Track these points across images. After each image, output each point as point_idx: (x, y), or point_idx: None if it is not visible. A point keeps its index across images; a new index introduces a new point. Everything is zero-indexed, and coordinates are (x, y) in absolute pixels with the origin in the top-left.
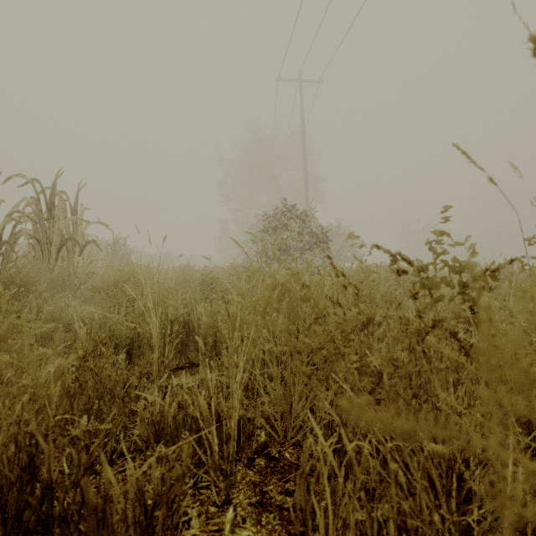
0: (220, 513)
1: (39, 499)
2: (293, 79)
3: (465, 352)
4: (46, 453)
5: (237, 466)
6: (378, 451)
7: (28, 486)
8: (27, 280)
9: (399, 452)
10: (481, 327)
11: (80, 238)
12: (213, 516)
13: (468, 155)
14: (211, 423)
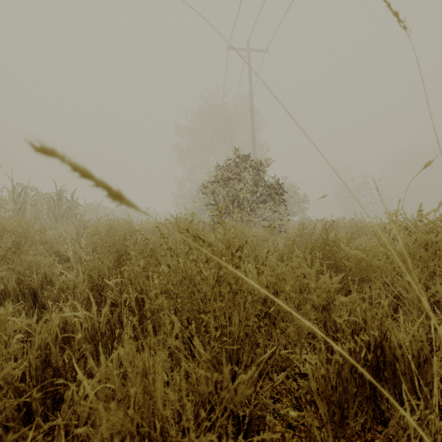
0: None
1: None
2: (242, 48)
3: None
4: None
5: None
6: None
7: None
8: None
9: None
10: None
11: None
12: None
13: None
14: None
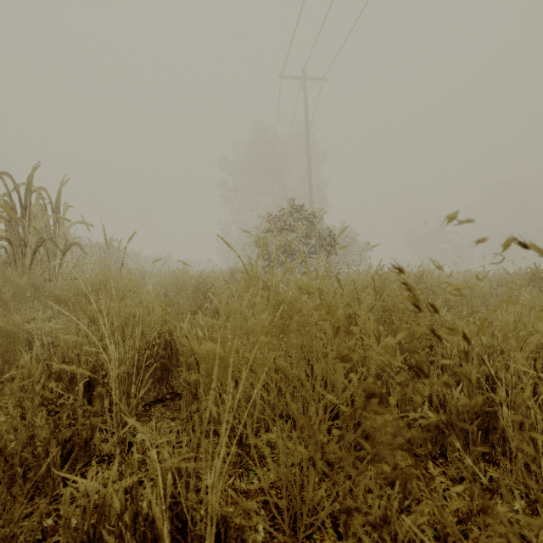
0: None
1: None
2: (297, 77)
3: None
4: None
5: None
6: None
7: None
8: None
9: None
10: None
11: (63, 239)
12: None
13: None
14: None
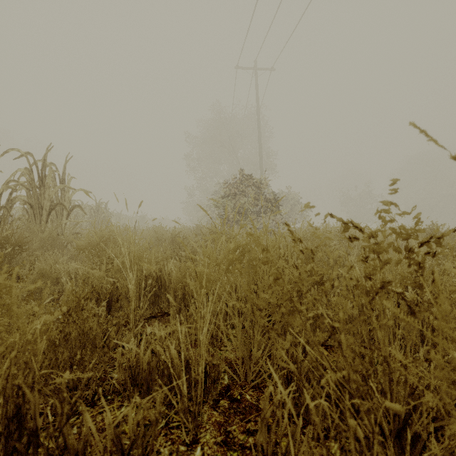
0: (189, 452)
1: (26, 444)
2: (249, 67)
3: (411, 310)
4: (32, 402)
5: (204, 408)
6: (329, 396)
7: (16, 432)
8: (21, 240)
9: (351, 400)
10: (436, 295)
11: (67, 203)
12: (183, 454)
13: (428, 134)
14: (181, 370)
